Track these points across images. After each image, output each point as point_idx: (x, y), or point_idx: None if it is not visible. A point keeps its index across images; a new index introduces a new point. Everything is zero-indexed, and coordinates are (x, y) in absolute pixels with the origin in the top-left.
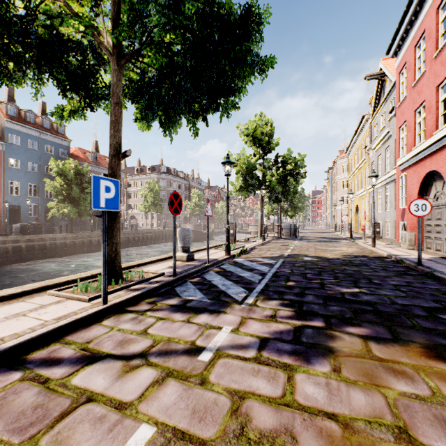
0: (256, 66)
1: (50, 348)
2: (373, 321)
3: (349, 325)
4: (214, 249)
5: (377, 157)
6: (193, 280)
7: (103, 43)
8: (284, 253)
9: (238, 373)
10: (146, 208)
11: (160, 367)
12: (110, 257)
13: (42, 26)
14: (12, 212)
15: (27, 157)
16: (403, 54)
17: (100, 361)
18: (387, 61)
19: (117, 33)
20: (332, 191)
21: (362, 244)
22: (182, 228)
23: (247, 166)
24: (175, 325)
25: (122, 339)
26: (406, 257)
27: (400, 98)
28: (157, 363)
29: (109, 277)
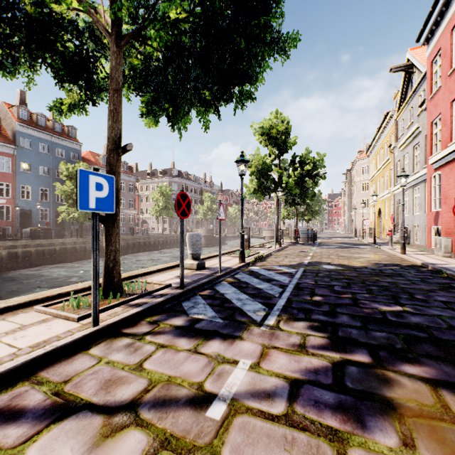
0: (276, 45)
1: (15, 391)
2: (435, 355)
3: (405, 362)
4: (227, 256)
5: (403, 156)
6: (203, 293)
7: (100, 21)
8: (304, 260)
9: (264, 446)
10: (157, 212)
11: (153, 429)
12: (108, 267)
13: (31, 3)
14: (23, 216)
15: (38, 161)
16: (436, 40)
17: (73, 415)
18: (415, 51)
19: (115, 8)
20: (351, 194)
21: (388, 251)
22: (192, 234)
23: (262, 167)
24: (179, 357)
25: (110, 378)
26: (445, 266)
27: (432, 89)
28: (150, 421)
29: (106, 289)
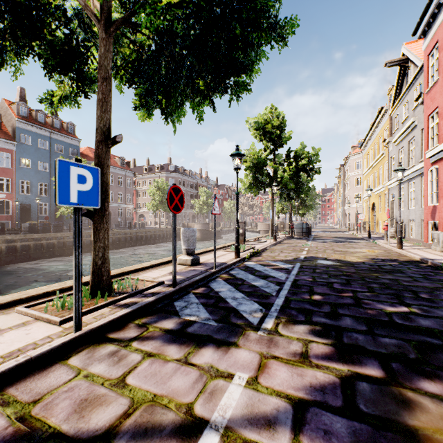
0: (273, 31)
1: None
2: None
3: (422, 376)
4: (222, 251)
5: (398, 150)
6: (197, 291)
7: (88, 6)
8: (300, 255)
9: None
10: (154, 207)
11: None
12: (96, 264)
13: None
14: (23, 211)
15: (38, 156)
16: (433, 33)
17: None
18: (410, 45)
19: None
20: (344, 189)
21: (384, 246)
22: (186, 228)
23: (257, 161)
24: (167, 369)
25: (86, 397)
26: None
27: (429, 83)
28: None
29: (94, 288)
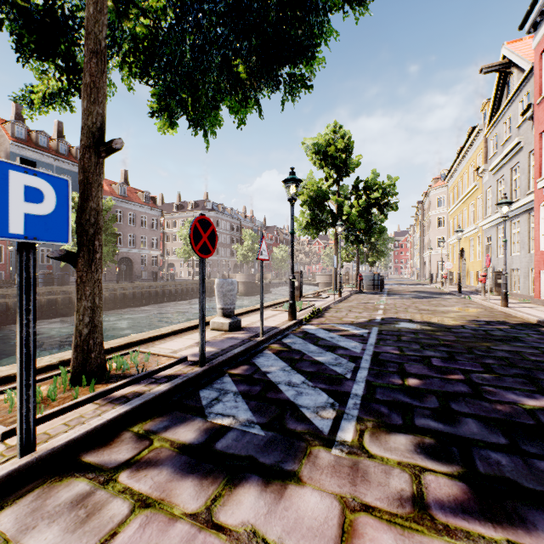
0: None
1: None
2: None
3: None
4: (271, 310)
5: (496, 180)
6: (235, 371)
7: None
8: (375, 316)
9: None
10: (186, 253)
11: None
12: (79, 334)
13: None
14: None
15: None
16: None
17: None
18: (513, 45)
19: None
20: (423, 232)
21: (482, 302)
22: (223, 280)
23: (317, 194)
24: (171, 540)
25: None
26: None
27: (542, 90)
28: None
29: (77, 371)
